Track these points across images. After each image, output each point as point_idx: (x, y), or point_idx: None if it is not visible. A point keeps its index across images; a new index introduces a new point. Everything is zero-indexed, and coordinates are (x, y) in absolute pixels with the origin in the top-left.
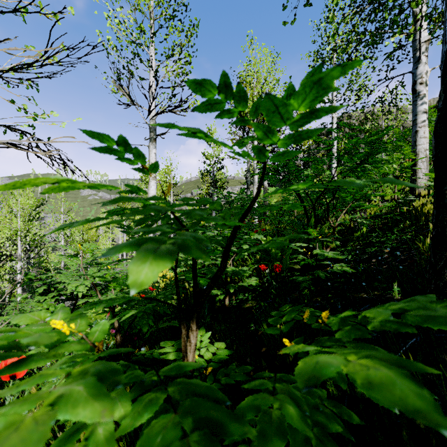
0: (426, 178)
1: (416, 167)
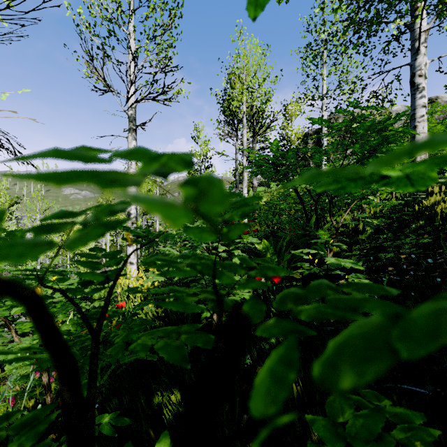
0: None
1: None
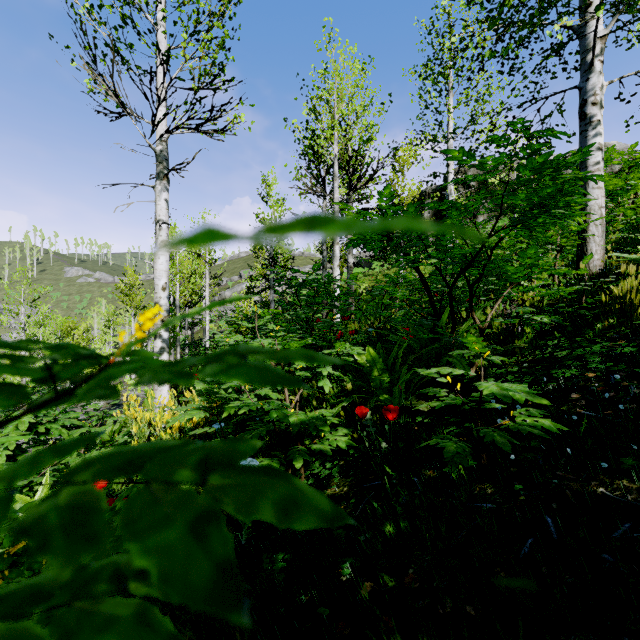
0: (601, 251)
1: (586, 233)
